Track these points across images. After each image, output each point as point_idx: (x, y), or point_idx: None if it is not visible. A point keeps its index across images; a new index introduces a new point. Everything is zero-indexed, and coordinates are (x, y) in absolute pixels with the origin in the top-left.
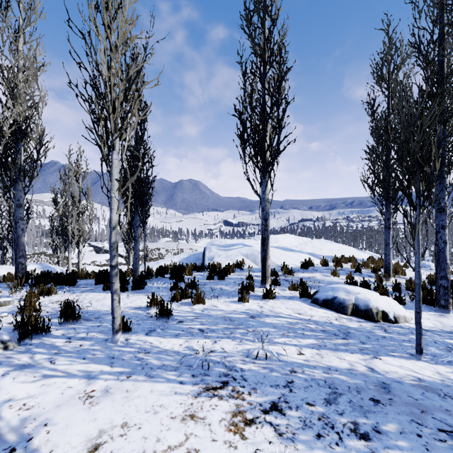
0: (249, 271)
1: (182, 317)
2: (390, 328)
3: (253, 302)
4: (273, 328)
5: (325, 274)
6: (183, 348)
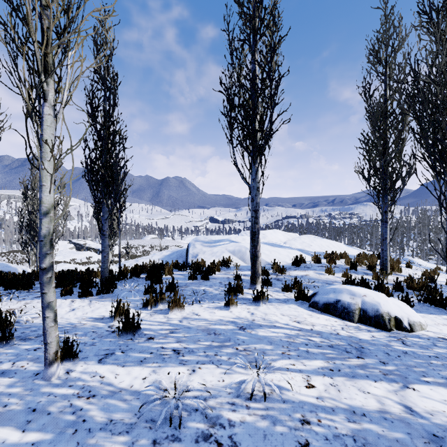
0: (236, 269)
1: (153, 331)
2: (407, 338)
3: (242, 308)
4: (269, 344)
5: (318, 272)
6: (146, 387)
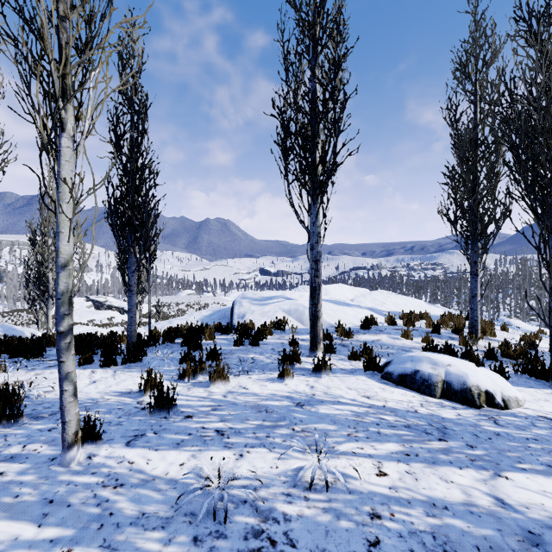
0: (293, 333)
1: (192, 408)
2: (500, 417)
3: (299, 380)
4: (332, 423)
5: (393, 336)
6: (184, 474)
